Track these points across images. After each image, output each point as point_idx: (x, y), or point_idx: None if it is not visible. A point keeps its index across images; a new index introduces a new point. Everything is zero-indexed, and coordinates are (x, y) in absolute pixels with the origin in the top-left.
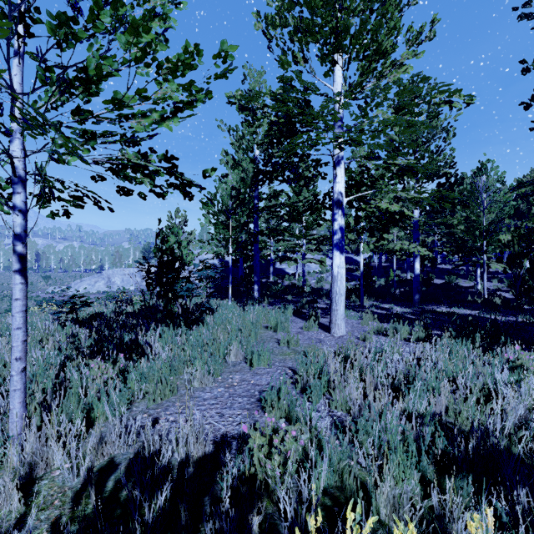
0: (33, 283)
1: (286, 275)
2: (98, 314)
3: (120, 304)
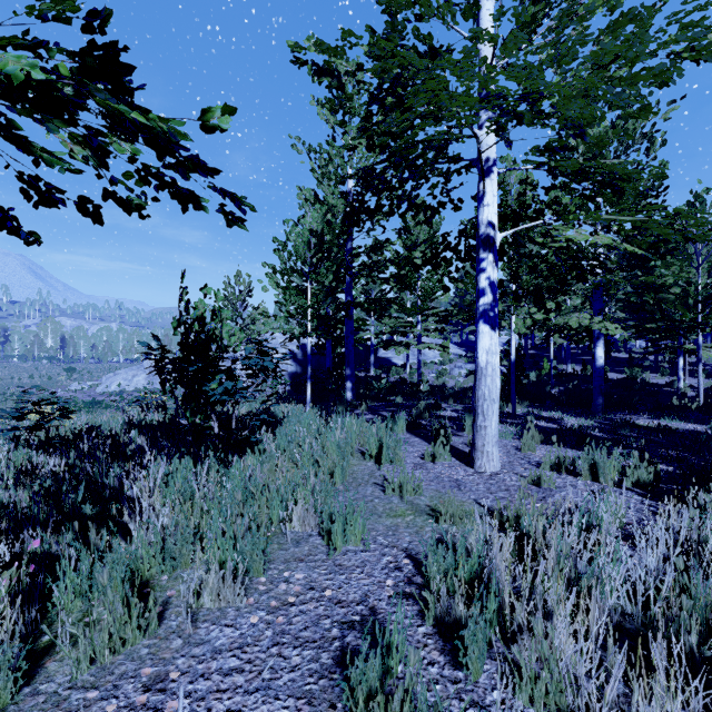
0: (54, 377)
1: (393, 367)
2: (89, 430)
3: (145, 409)
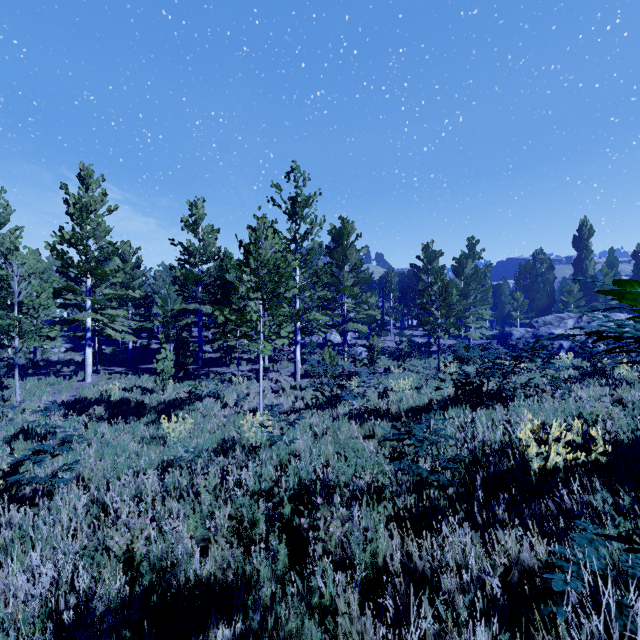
0: None
1: None
2: None
3: None
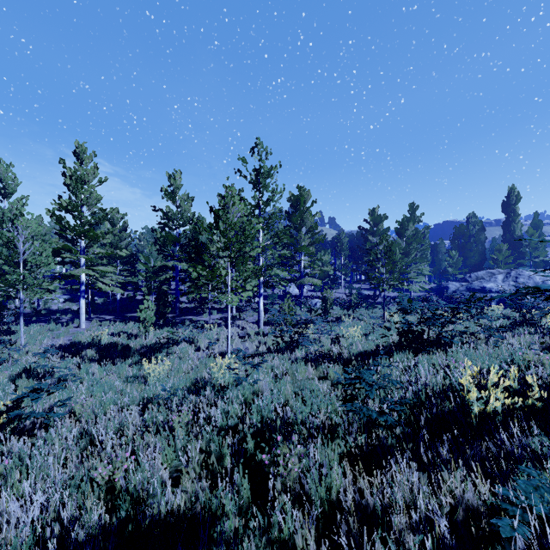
0: None
1: None
2: None
3: None
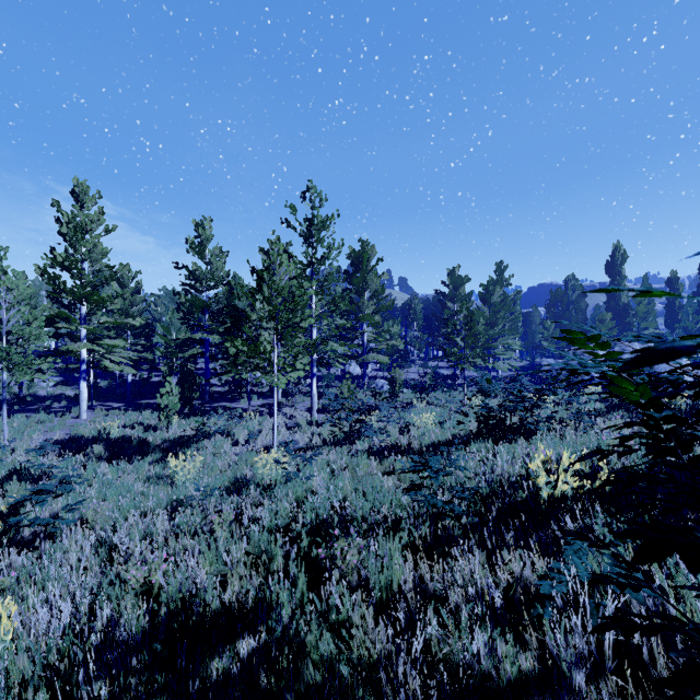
0: None
1: None
2: None
3: None
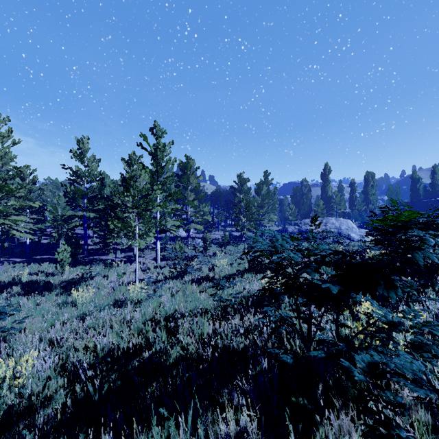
0: None
1: None
2: None
3: None
